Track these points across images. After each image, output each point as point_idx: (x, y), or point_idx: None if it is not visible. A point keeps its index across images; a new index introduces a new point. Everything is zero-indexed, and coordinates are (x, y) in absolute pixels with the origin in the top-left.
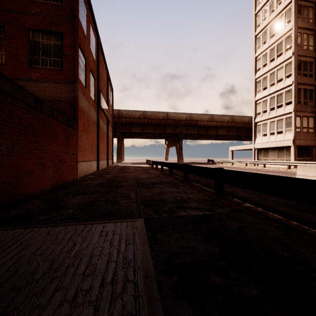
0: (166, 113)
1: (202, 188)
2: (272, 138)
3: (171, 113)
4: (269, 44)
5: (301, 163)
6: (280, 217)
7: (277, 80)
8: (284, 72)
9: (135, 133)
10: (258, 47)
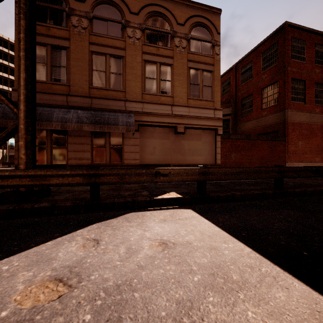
0: None
1: None
2: None
3: None
4: None
5: None
6: (307, 189)
7: None
8: None
9: None
10: None
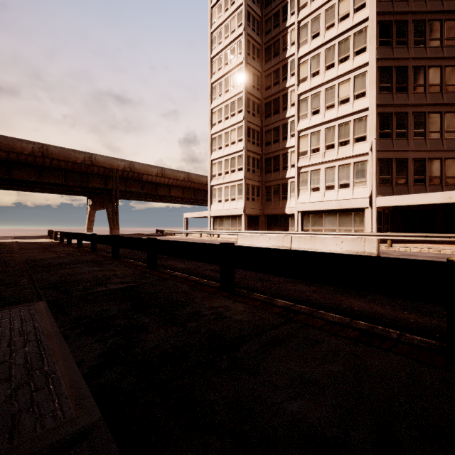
0: (89, 154)
1: (135, 264)
2: (227, 205)
3: (98, 156)
4: (224, 99)
5: (248, 232)
6: (198, 278)
7: (231, 142)
8: (236, 135)
9: (21, 180)
10: (214, 98)
